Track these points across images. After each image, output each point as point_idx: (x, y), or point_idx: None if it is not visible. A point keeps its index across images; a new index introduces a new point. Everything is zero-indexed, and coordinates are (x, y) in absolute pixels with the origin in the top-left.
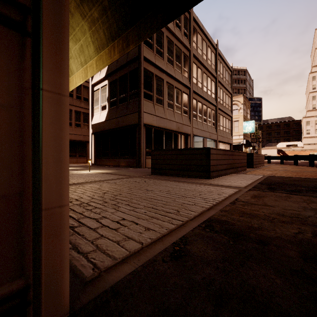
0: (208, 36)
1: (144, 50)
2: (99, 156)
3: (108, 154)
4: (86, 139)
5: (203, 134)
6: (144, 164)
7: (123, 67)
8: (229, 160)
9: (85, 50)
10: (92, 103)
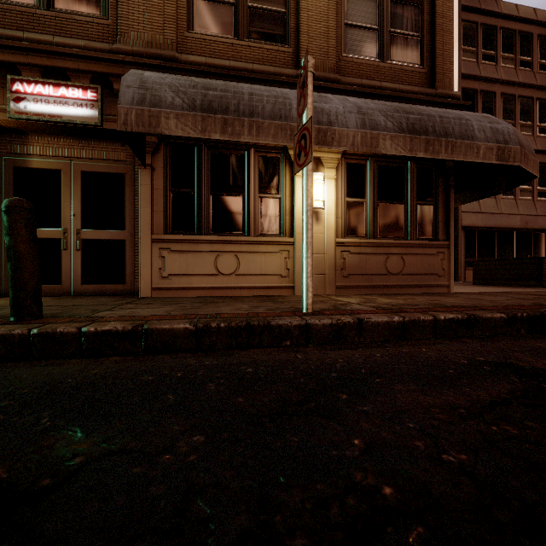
0: None
1: None
2: None
3: None
4: None
5: None
6: (463, 277)
7: None
8: None
9: None
10: None
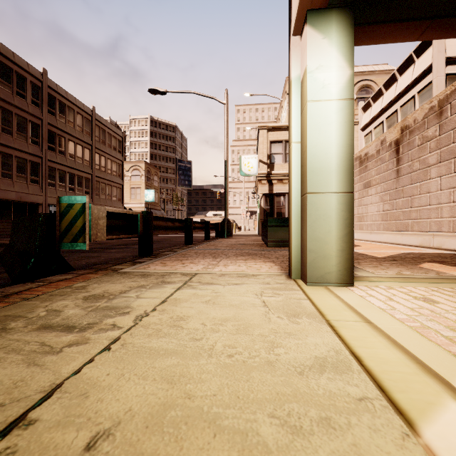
0: (77, 103)
1: None
2: None
3: None
4: None
5: None
6: None
7: None
8: None
9: None
10: None
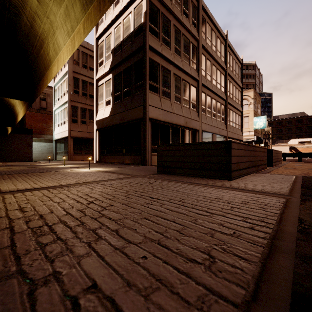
0: (218, 26)
1: (150, 38)
2: (103, 153)
3: (112, 151)
4: (92, 137)
5: (212, 130)
6: (150, 161)
7: (128, 58)
8: (251, 156)
9: (71, 12)
10: (97, 99)
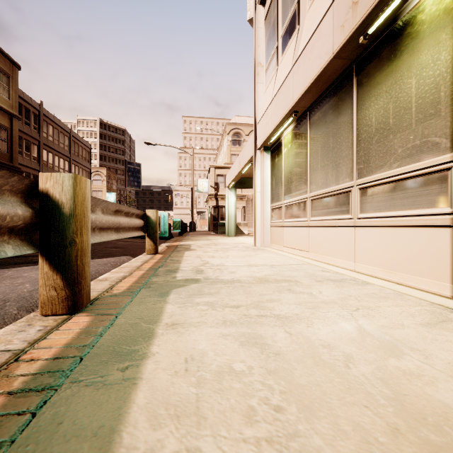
0: (61, 124)
1: None
2: None
3: None
4: None
5: None
6: None
7: None
8: None
9: None
10: None
